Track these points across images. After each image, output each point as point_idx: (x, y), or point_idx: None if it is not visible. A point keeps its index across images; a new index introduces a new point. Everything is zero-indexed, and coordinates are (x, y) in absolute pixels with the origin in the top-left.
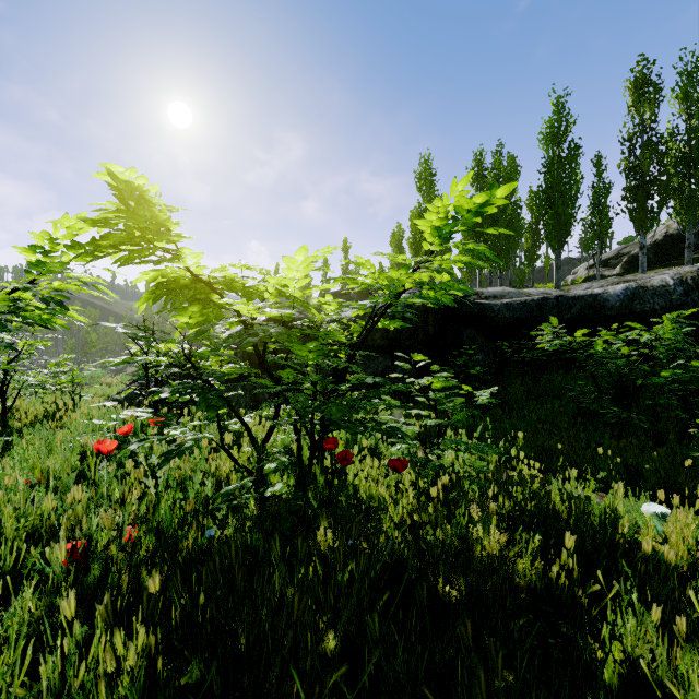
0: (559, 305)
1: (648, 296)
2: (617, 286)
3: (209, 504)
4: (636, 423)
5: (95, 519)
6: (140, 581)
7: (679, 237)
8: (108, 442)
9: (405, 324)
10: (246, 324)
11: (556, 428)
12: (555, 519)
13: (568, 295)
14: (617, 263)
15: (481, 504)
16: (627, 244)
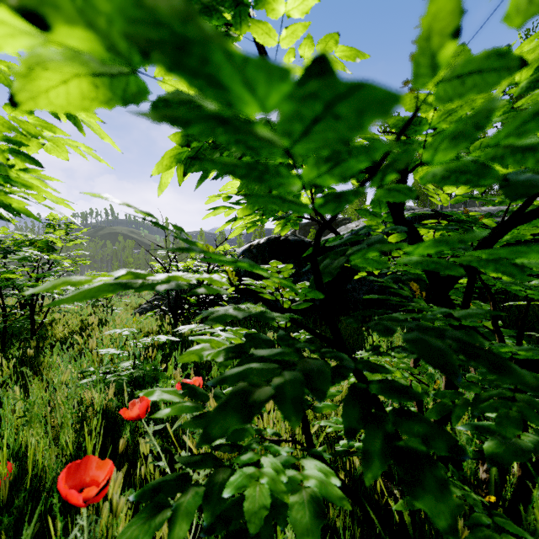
0: None
1: None
2: None
3: None
4: None
5: None
6: None
7: None
8: (96, 462)
9: None
10: None
11: None
12: None
13: None
14: None
15: None
16: None
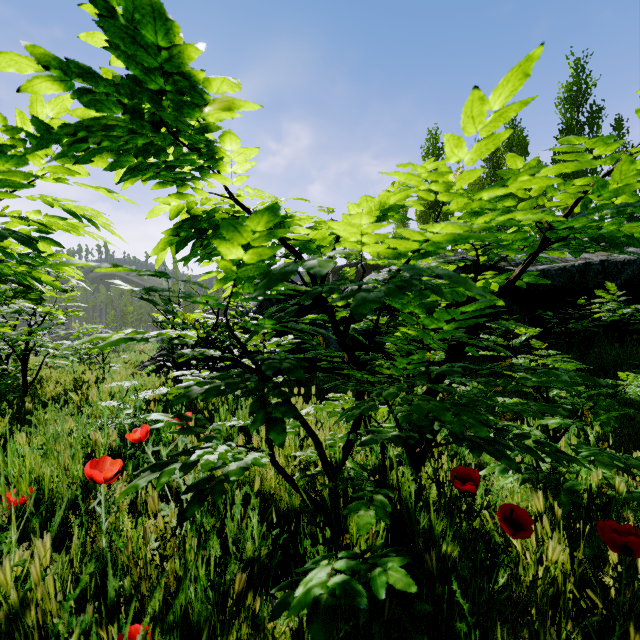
0: (606, 270)
1: None
2: None
3: (262, 573)
4: None
5: None
6: None
7: None
8: (109, 461)
9: (538, 281)
10: (314, 278)
11: None
12: None
13: (615, 259)
14: None
15: None
16: None
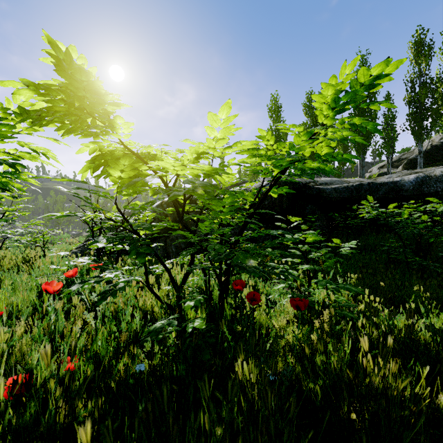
0: (371, 188)
1: (432, 182)
2: (410, 176)
3: (138, 335)
4: (432, 268)
5: (36, 355)
6: (76, 413)
7: (441, 147)
8: (55, 283)
9: (290, 191)
10: (167, 187)
11: (374, 272)
12: (426, 348)
13: (376, 182)
14: (398, 165)
15: (350, 331)
16: (405, 152)
